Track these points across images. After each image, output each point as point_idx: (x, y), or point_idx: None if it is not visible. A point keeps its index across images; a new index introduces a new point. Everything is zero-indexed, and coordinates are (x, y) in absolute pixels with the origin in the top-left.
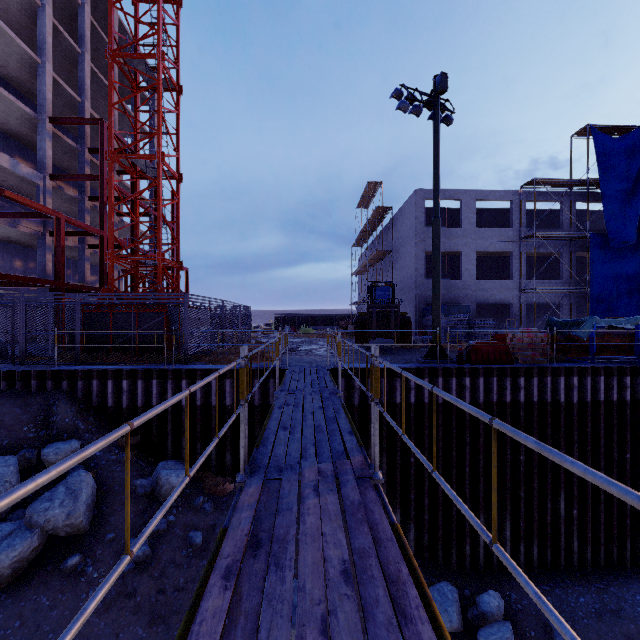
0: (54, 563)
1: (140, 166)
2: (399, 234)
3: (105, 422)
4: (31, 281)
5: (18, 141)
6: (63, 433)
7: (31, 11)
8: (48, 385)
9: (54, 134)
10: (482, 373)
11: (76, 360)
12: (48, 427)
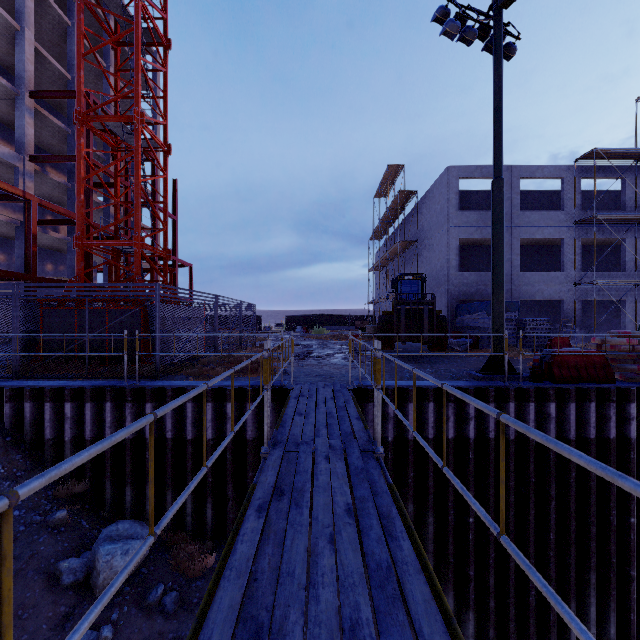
0: None
1: (118, 134)
2: (425, 221)
3: (41, 460)
4: None
5: (0, 122)
6: None
7: None
8: None
9: (37, 112)
10: (574, 396)
11: (13, 373)
12: None
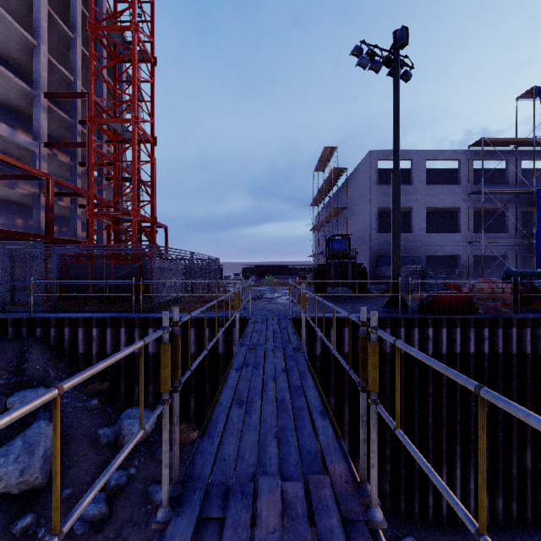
0: (5, 523)
1: (118, 130)
2: (353, 193)
3: (76, 368)
4: (22, 235)
5: (19, 115)
6: (33, 380)
7: (29, 0)
8: (23, 332)
9: (49, 108)
10: (445, 324)
11: (52, 308)
12: (20, 373)
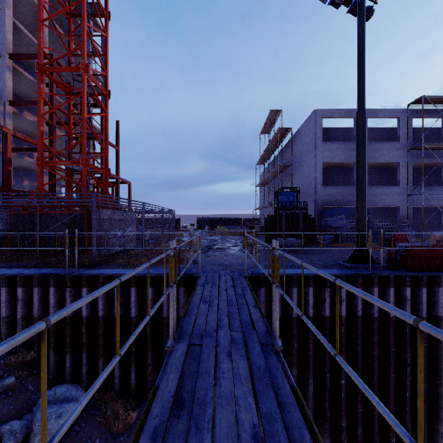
0: None
1: (70, 81)
2: (298, 150)
3: None
4: None
5: None
6: None
7: None
8: None
9: (15, 69)
10: (425, 282)
11: None
12: None
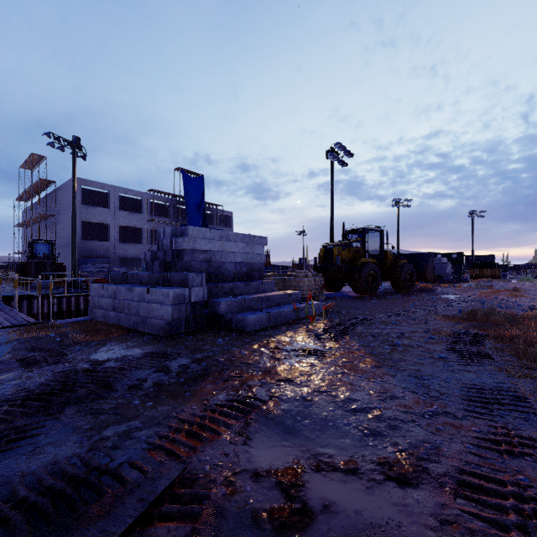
0: None
1: None
2: (62, 203)
3: None
4: None
5: None
6: None
7: None
8: None
9: None
10: None
11: None
12: None
